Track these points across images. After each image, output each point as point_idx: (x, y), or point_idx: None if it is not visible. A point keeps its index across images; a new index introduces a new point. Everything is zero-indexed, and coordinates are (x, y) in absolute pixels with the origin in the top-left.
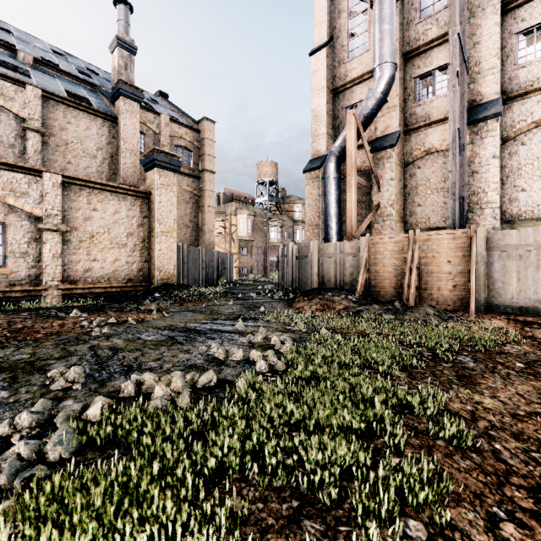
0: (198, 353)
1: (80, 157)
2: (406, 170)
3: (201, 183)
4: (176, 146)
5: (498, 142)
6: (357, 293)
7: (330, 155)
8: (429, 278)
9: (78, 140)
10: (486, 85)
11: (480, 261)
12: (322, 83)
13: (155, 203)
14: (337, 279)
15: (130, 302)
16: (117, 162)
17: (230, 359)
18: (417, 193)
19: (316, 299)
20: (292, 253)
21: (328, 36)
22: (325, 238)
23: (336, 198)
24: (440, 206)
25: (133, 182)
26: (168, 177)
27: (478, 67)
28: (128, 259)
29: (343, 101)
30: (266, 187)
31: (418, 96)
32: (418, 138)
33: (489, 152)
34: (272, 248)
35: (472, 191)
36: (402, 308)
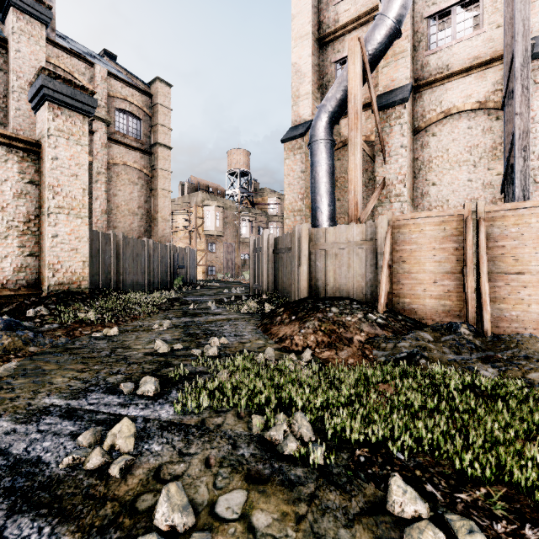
0: None
1: None
2: (415, 138)
3: (153, 160)
4: (118, 110)
5: None
6: (381, 308)
7: (321, 110)
8: (503, 283)
9: None
10: (536, 13)
11: None
12: (306, 28)
13: (45, 159)
14: (339, 283)
15: None
16: (6, 108)
17: None
18: (430, 168)
19: (313, 321)
20: (269, 244)
21: None
22: (312, 225)
23: (329, 170)
24: (463, 185)
25: (34, 138)
26: (72, 121)
27: None
28: None
29: (332, 53)
30: (238, 178)
31: (431, 42)
32: (432, 95)
33: None
34: (244, 244)
35: None
36: (477, 339)
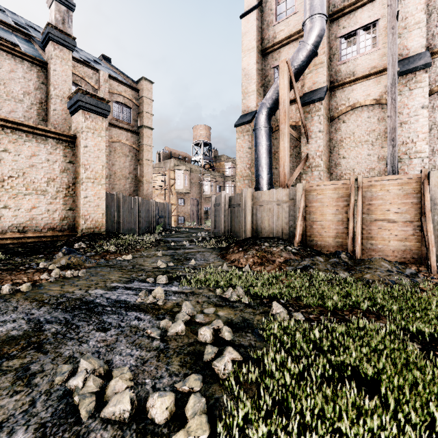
0: (44, 389)
1: (3, 100)
2: (331, 124)
3: (140, 138)
4: (115, 102)
5: (427, 93)
6: (296, 243)
7: (262, 107)
8: (373, 227)
9: (0, 82)
10: (412, 39)
11: (434, 209)
12: (252, 43)
13: (79, 147)
14: (272, 228)
15: (41, 255)
16: (46, 109)
17: (101, 418)
18: (341, 146)
19: (252, 250)
20: (225, 201)
21: (257, 0)
22: (256, 188)
23: (267, 148)
24: (364, 158)
25: (65, 129)
26: (95, 121)
27: (404, 22)
28: (48, 206)
29: (271, 61)
30: (201, 147)
31: (342, 55)
32: (343, 94)
33: (417, 103)
34: (206, 199)
35: (400, 141)
36: (350, 261)
